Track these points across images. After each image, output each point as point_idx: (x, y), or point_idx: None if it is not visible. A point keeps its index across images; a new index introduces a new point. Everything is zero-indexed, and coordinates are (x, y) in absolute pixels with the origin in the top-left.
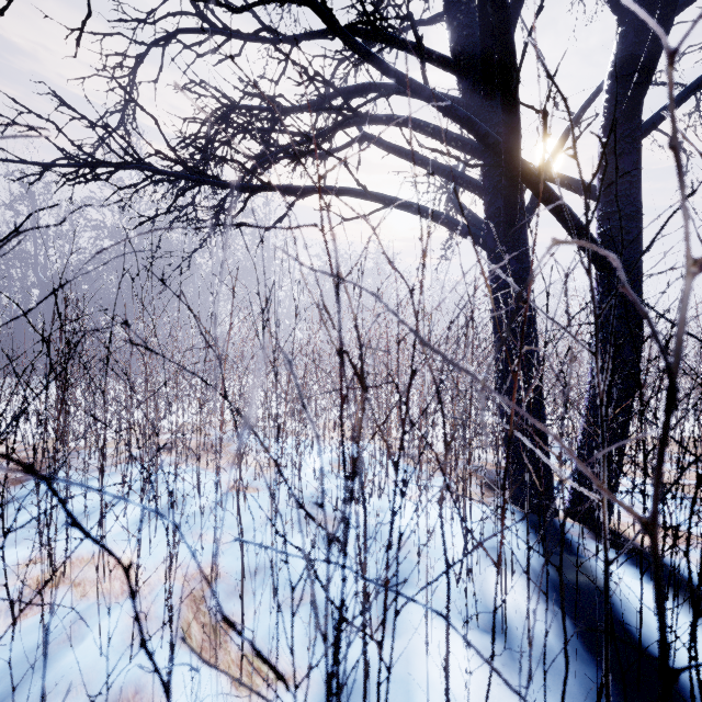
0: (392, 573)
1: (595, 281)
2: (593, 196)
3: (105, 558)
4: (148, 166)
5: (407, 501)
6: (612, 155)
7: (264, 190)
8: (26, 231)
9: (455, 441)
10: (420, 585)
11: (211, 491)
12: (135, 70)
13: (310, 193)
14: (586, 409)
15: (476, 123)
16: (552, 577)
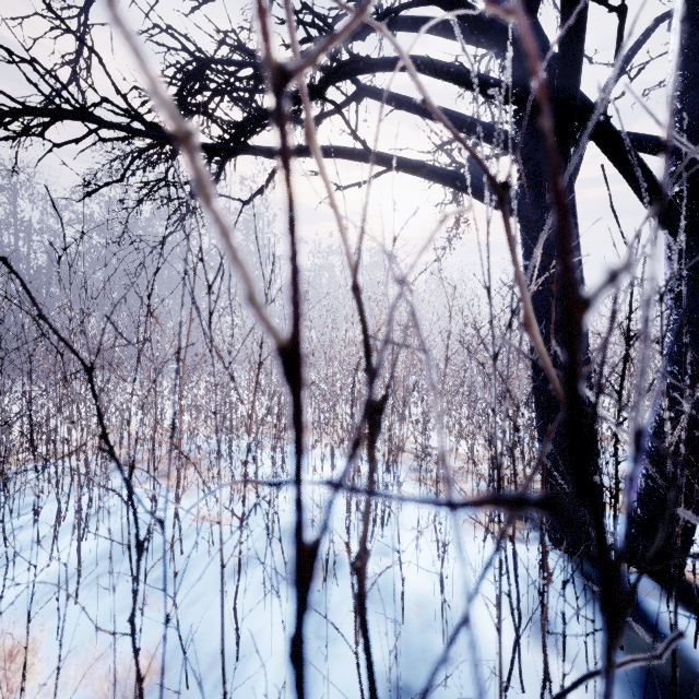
0: (405, 671)
1: (665, 258)
2: (659, 150)
3: (1, 641)
4: (91, 116)
5: (421, 550)
6: (691, 90)
7: (241, 152)
8: (8, 225)
9: (504, 485)
10: (449, 696)
11: (171, 525)
12: (86, 11)
13: (297, 155)
14: (655, 426)
15: (518, 38)
16: (640, 680)
